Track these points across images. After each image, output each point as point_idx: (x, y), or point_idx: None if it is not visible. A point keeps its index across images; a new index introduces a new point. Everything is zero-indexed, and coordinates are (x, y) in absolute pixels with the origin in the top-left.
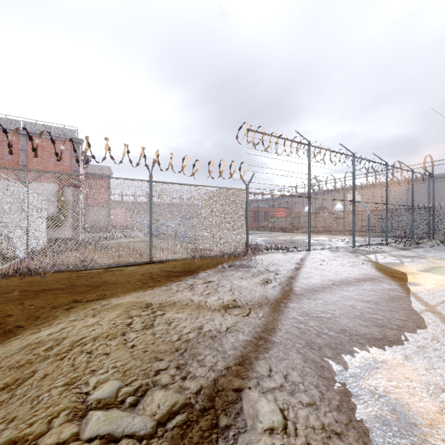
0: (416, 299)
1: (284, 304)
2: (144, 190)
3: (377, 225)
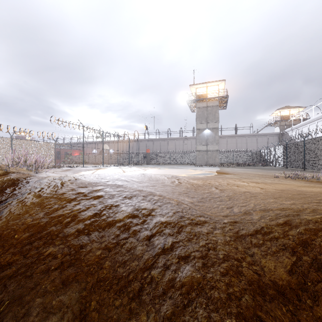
0: (97, 170)
1: (67, 170)
2: (9, 141)
3: (126, 160)
